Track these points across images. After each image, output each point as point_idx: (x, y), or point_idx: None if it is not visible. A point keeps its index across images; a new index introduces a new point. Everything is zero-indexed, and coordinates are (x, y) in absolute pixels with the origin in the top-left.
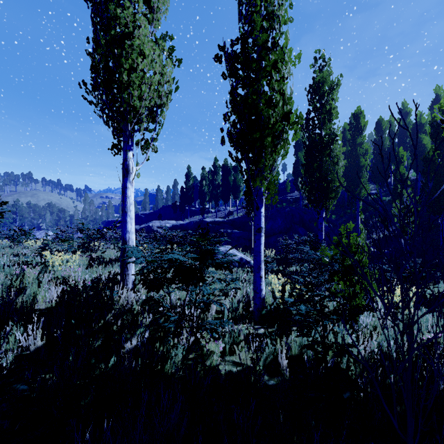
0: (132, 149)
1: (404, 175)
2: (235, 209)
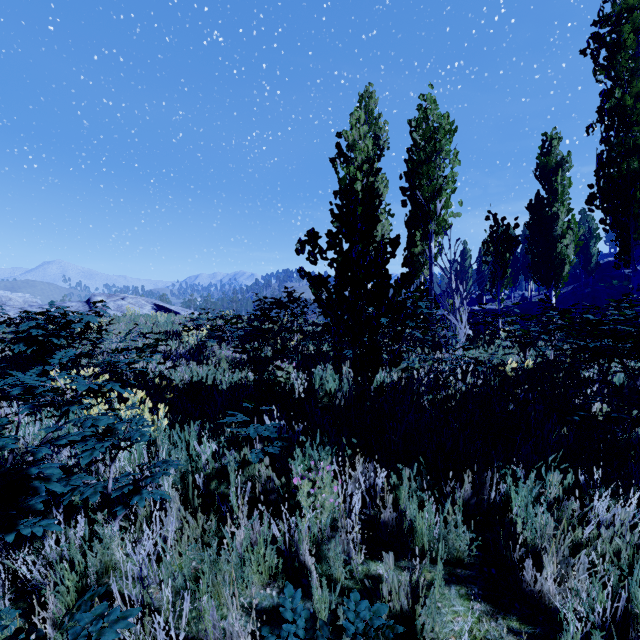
0: None
1: None
2: (537, 293)
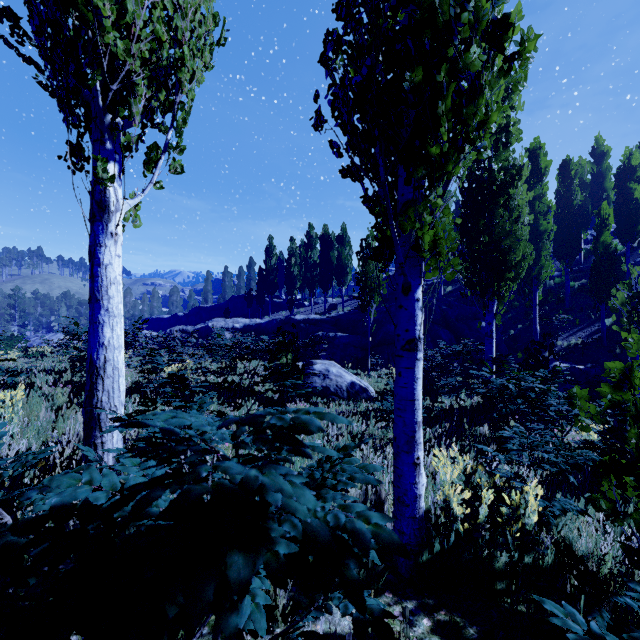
0: (116, 159)
1: (611, 247)
2: (340, 300)
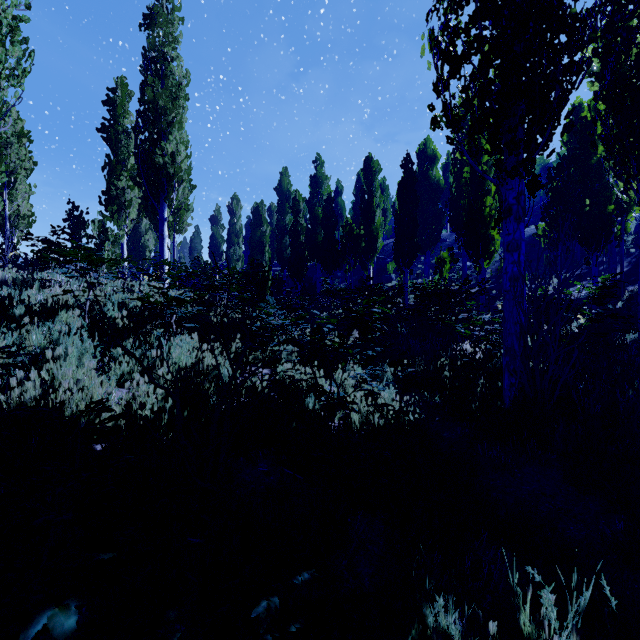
0: None
1: None
2: None
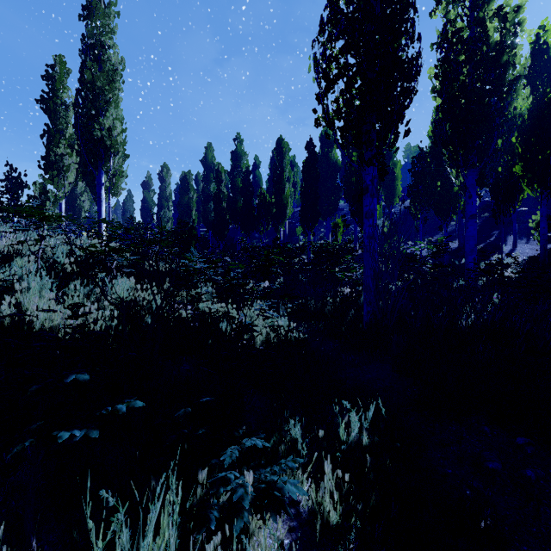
0: None
1: None
2: None
